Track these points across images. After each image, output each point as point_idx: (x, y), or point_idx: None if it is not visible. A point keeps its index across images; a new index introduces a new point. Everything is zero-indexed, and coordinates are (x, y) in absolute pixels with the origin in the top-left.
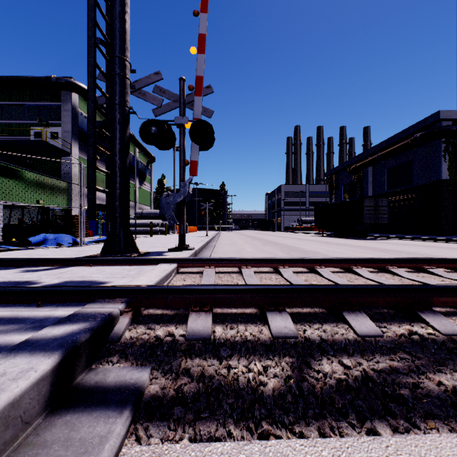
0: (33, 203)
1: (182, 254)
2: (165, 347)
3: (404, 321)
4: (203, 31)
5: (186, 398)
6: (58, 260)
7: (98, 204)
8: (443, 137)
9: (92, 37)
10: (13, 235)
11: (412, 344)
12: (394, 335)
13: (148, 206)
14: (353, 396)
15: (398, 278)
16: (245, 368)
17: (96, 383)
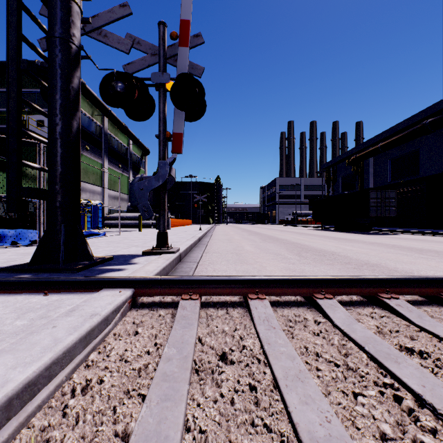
0: None
1: (156, 262)
2: None
3: None
4: None
5: None
6: None
7: (25, 187)
8: None
9: None
10: None
11: None
12: None
13: None
14: None
15: None
16: None
17: None
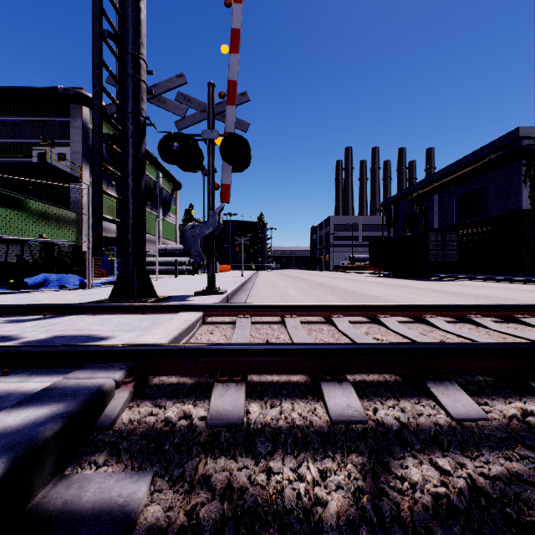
0: (35, 237)
1: (210, 299)
2: (176, 438)
3: (512, 395)
4: (237, 25)
5: (201, 532)
6: (52, 308)
7: (106, 237)
8: (523, 158)
9: (98, 29)
10: (11, 276)
11: (532, 433)
12: (504, 419)
13: (174, 240)
14: (463, 528)
15: (484, 330)
16: (293, 474)
17: (64, 503)
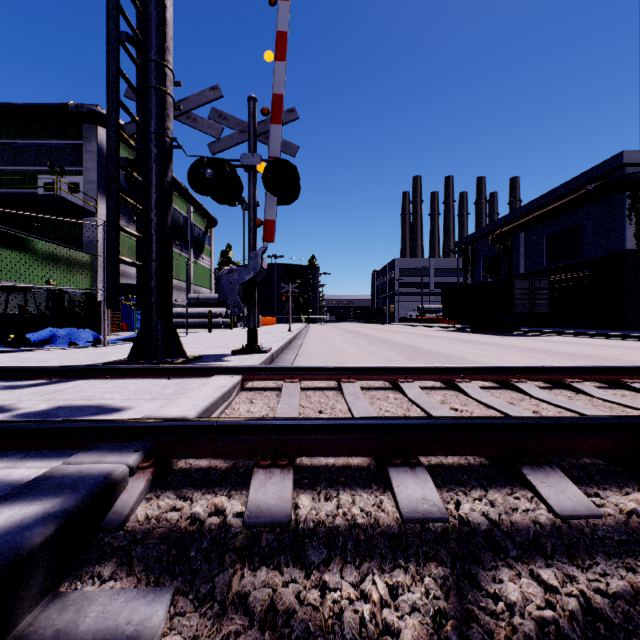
0: (41, 283)
1: (251, 359)
2: (205, 541)
3: (629, 484)
4: (284, 27)
5: None
6: (57, 370)
7: (124, 284)
8: (627, 189)
9: (114, 30)
10: (12, 330)
11: None
12: (621, 515)
13: (208, 288)
14: None
15: (586, 398)
16: (354, 591)
17: (55, 634)
